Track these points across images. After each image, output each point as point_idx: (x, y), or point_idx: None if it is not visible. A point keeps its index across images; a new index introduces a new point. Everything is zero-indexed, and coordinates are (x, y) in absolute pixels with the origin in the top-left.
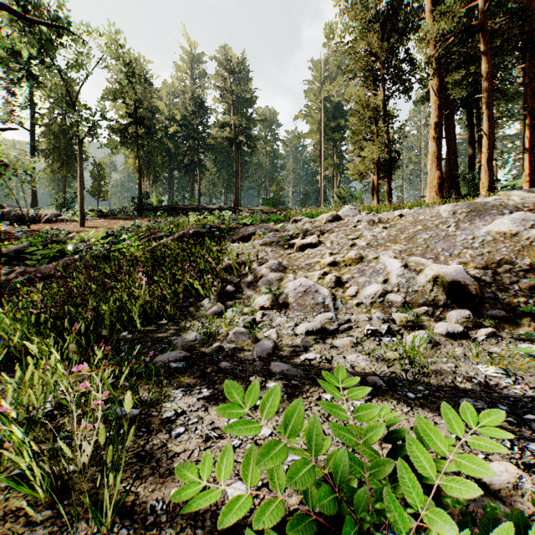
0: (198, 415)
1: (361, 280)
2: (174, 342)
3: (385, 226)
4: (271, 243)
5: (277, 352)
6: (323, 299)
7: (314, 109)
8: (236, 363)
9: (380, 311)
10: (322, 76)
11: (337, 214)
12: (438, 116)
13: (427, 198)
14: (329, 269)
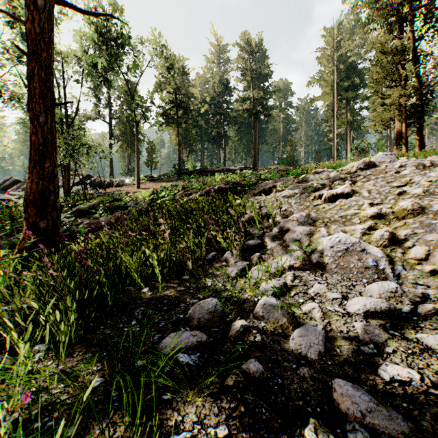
0: None
1: (431, 238)
2: (190, 310)
3: None
4: (294, 195)
5: (329, 348)
6: (374, 262)
7: (327, 73)
8: (270, 364)
9: None
10: (335, 41)
11: (370, 161)
12: None
13: None
14: (374, 222)
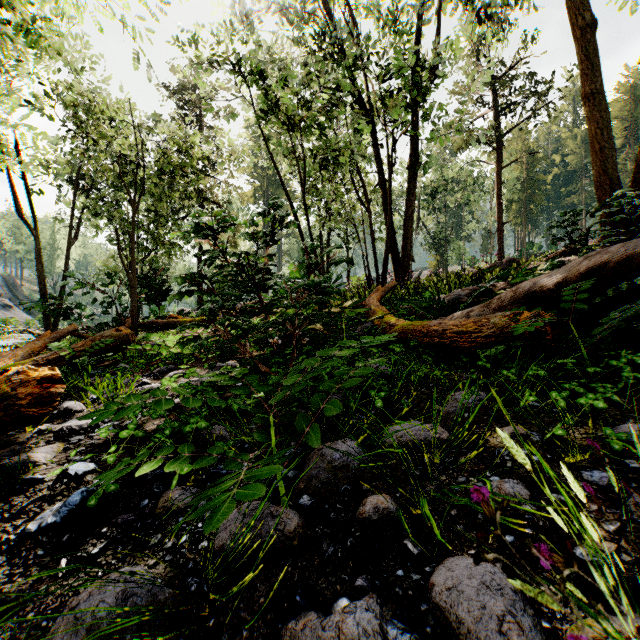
0: None
1: None
2: None
3: None
4: None
5: None
6: None
7: None
8: None
9: None
10: None
11: None
12: None
13: None
14: None
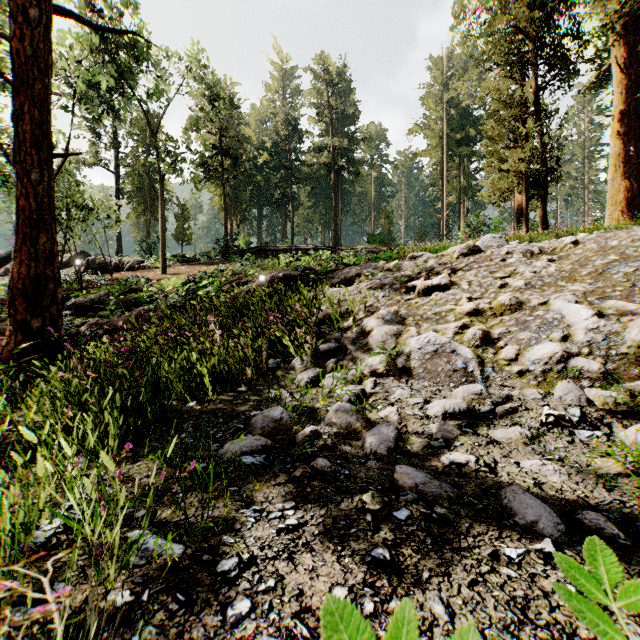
0: (276, 571)
1: (523, 336)
2: (252, 420)
3: (552, 258)
4: (382, 286)
5: (401, 445)
6: (463, 364)
7: (434, 119)
8: (339, 461)
9: (561, 384)
10: (444, 76)
11: (475, 245)
12: (624, 101)
13: (606, 220)
14: (470, 320)
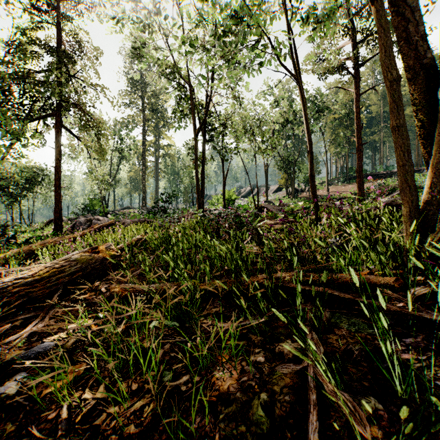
0: None
1: None
2: None
3: None
4: None
5: None
6: None
7: None
8: None
9: None
10: None
11: None
12: None
13: None
14: None
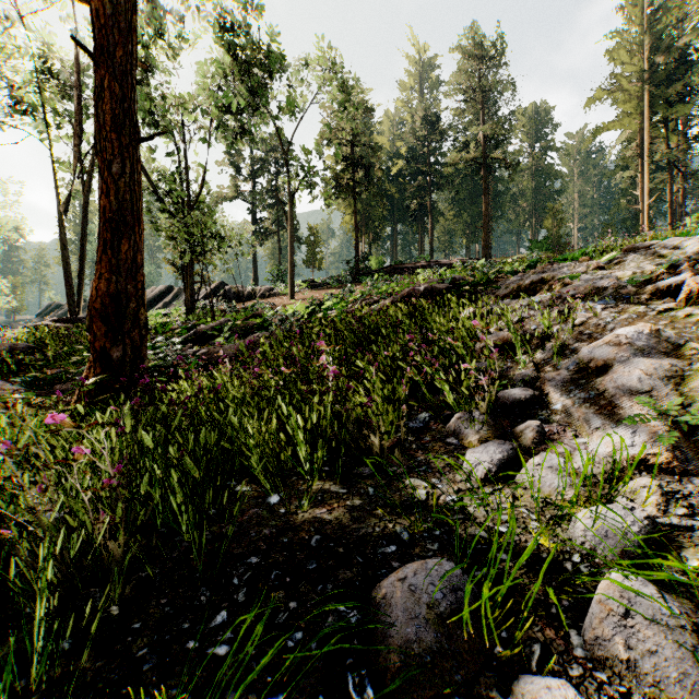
0: None
1: None
2: (377, 592)
3: None
4: (598, 292)
5: None
6: None
7: (628, 77)
8: None
9: None
10: (644, 13)
11: None
12: None
13: None
14: None
